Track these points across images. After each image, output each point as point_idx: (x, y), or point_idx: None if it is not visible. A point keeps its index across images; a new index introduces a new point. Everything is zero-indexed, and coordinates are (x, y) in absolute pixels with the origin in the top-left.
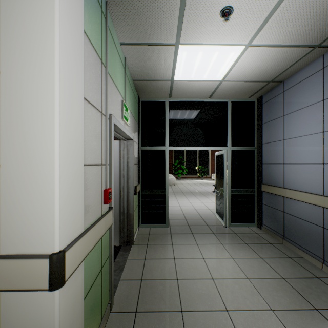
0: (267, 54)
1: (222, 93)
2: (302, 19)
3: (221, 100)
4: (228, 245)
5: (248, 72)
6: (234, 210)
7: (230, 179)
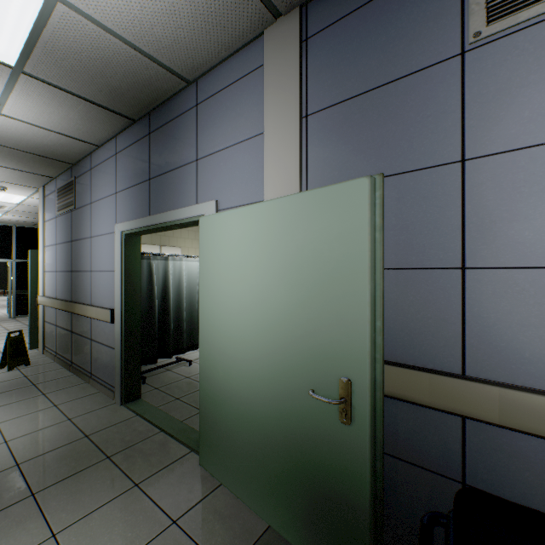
0: (21, 217)
1: (4, 222)
2: (26, 215)
3: (6, 224)
4: (4, 323)
5: (16, 219)
6: (20, 306)
7: (16, 283)
